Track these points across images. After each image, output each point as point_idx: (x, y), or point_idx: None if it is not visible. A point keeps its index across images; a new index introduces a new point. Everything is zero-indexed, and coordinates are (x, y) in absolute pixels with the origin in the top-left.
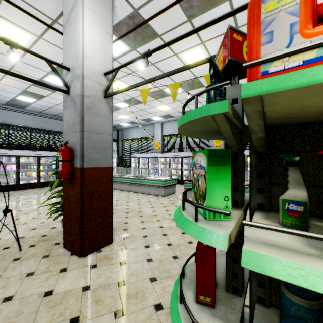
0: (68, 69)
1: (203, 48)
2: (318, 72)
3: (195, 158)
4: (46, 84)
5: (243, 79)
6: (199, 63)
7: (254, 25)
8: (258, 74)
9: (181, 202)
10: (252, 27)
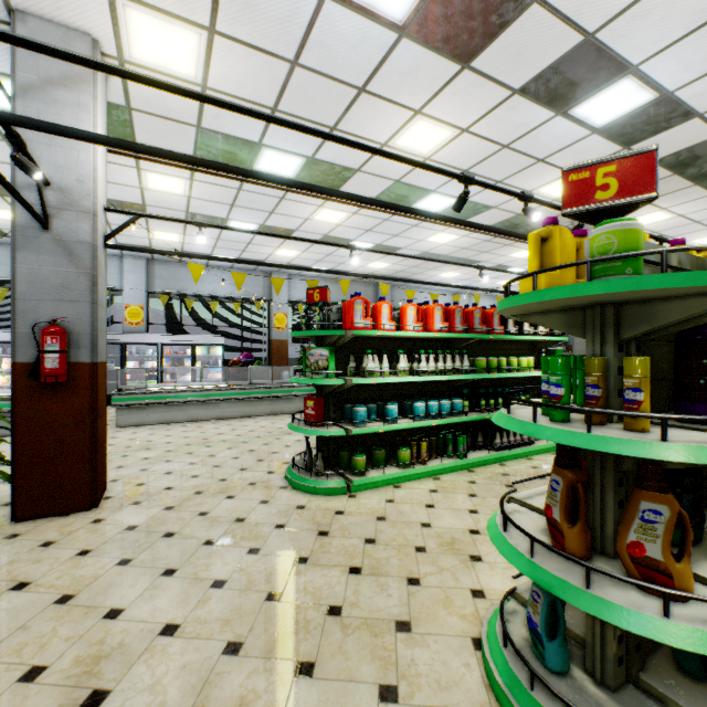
0: (50, 184)
1: (188, 184)
2: (368, 332)
3: (313, 351)
4: (37, 212)
5: (211, 230)
6: (268, 266)
7: (353, 310)
8: (354, 326)
9: (115, 432)
10: (352, 310)
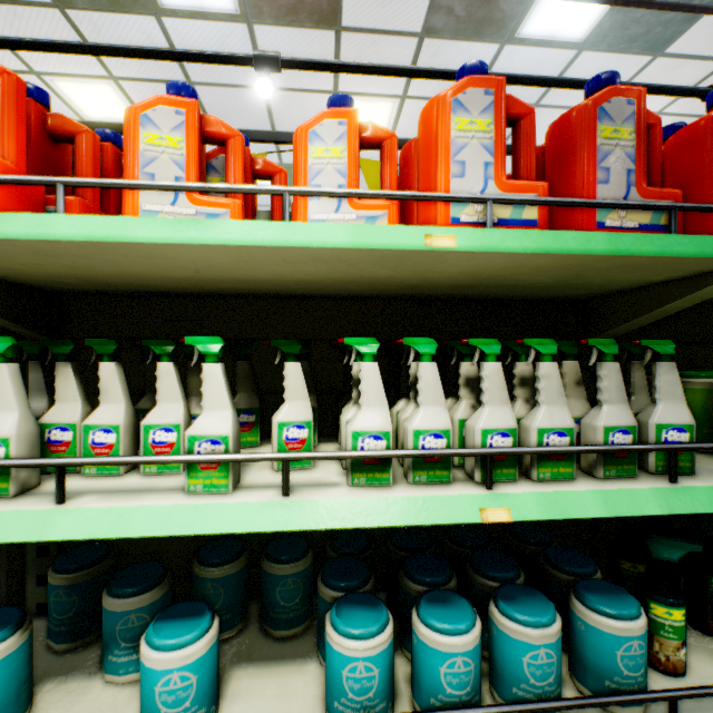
0: None
1: (119, 92)
2: None
3: None
4: None
5: None
6: None
7: None
8: None
9: None
10: None
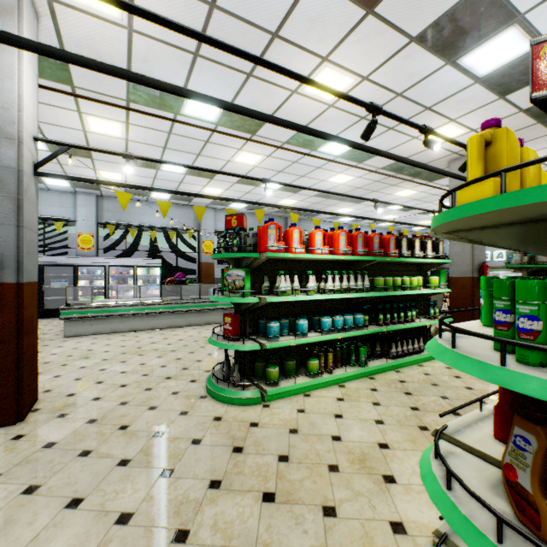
0: None
1: (124, 127)
2: (280, 254)
3: (230, 272)
4: None
5: (148, 171)
6: (191, 195)
7: (266, 234)
8: (268, 249)
9: (62, 341)
10: (266, 234)
